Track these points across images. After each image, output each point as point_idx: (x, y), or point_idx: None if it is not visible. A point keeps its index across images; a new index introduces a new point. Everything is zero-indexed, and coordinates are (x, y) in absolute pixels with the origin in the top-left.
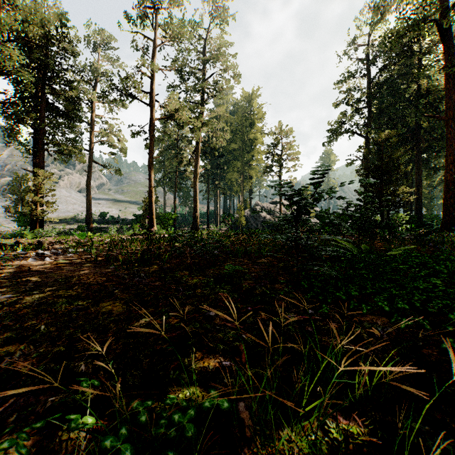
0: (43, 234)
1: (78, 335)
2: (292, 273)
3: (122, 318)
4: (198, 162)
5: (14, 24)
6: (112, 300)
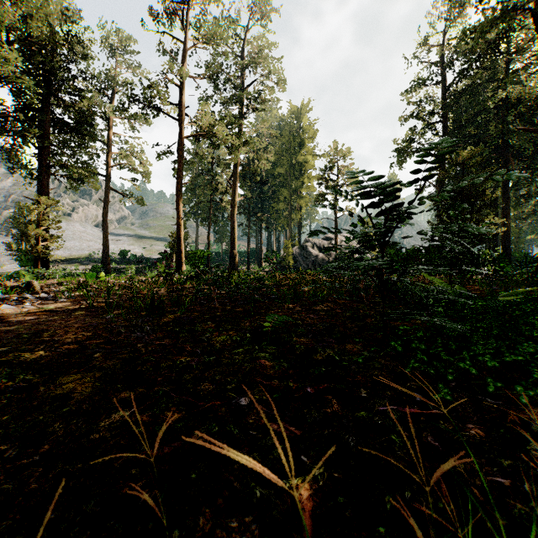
0: (45, 275)
1: None
2: (366, 326)
3: (85, 408)
4: (237, 189)
5: (12, 19)
6: (84, 371)
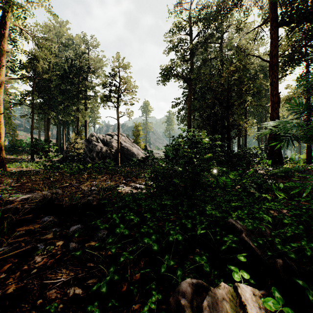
0: None
1: None
2: None
3: None
4: (4, 66)
5: None
6: None
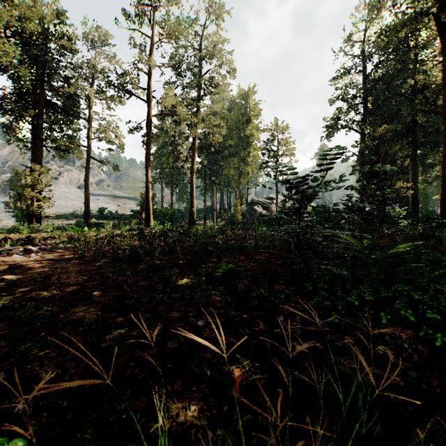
0: (39, 229)
1: (34, 352)
2: (292, 271)
3: (94, 328)
4: (195, 158)
5: (11, 20)
6: (88, 304)
